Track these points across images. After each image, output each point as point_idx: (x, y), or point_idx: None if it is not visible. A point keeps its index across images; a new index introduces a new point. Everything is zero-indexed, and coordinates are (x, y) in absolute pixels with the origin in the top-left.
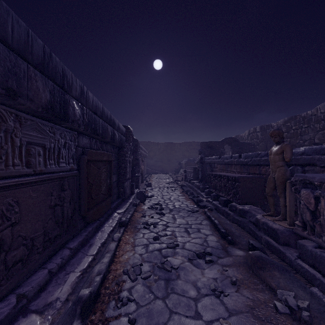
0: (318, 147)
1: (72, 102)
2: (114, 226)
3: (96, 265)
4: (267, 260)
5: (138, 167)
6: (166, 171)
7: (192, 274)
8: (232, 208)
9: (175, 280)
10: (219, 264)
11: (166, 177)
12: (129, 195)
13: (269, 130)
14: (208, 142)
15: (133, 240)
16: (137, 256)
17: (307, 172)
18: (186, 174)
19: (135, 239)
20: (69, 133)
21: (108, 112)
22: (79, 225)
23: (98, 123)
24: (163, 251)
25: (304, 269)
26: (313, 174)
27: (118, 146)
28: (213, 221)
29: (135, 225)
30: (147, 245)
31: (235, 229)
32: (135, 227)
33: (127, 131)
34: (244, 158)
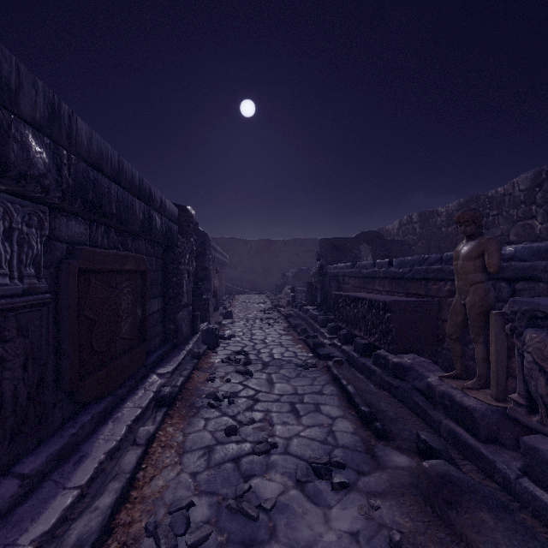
0: (542, 244)
1: (21, 132)
2: (144, 405)
3: (77, 521)
4: (463, 483)
5: (208, 283)
6: (261, 290)
7: (303, 523)
8: (379, 361)
9: (267, 542)
10: (360, 492)
11: (261, 300)
12: (187, 335)
13: (433, 220)
14: (333, 240)
15: (183, 438)
16: (186, 480)
17: (521, 293)
18: (295, 295)
19: (187, 436)
20: (22, 207)
21: (135, 172)
22: (60, 413)
23: (107, 192)
24: (244, 461)
25: (542, 503)
26: (547, 298)
27: (163, 243)
28: (344, 388)
29: (191, 401)
30: (210, 449)
31: (387, 404)
32: (190, 405)
33: (183, 216)
34: (397, 266)
